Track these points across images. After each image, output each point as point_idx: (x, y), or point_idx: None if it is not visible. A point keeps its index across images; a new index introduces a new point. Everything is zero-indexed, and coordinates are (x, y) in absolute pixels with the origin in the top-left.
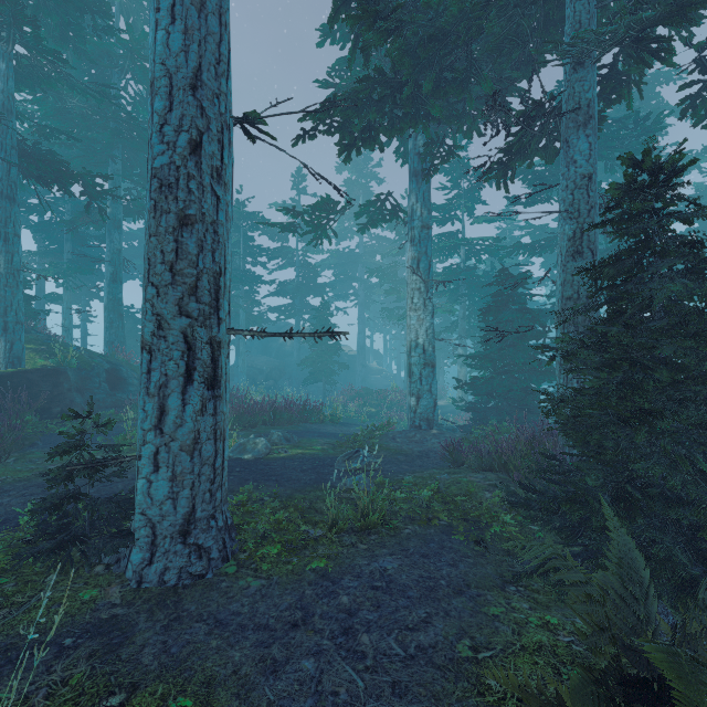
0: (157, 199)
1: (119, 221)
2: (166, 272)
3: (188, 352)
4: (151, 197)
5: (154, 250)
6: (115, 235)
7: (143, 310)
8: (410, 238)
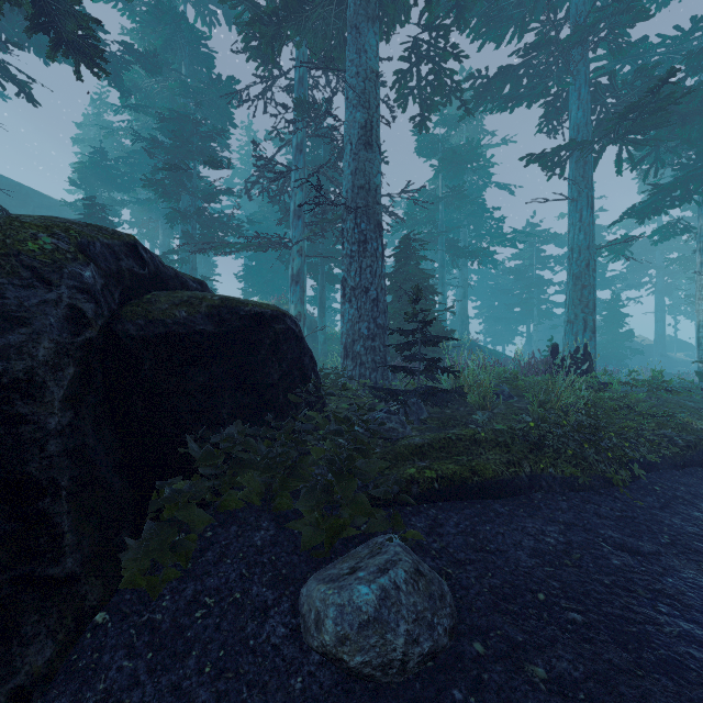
0: (574, 282)
1: (466, 261)
2: (577, 301)
3: (584, 323)
4: (573, 281)
5: (574, 296)
6: (464, 270)
7: (569, 312)
8: (698, 249)
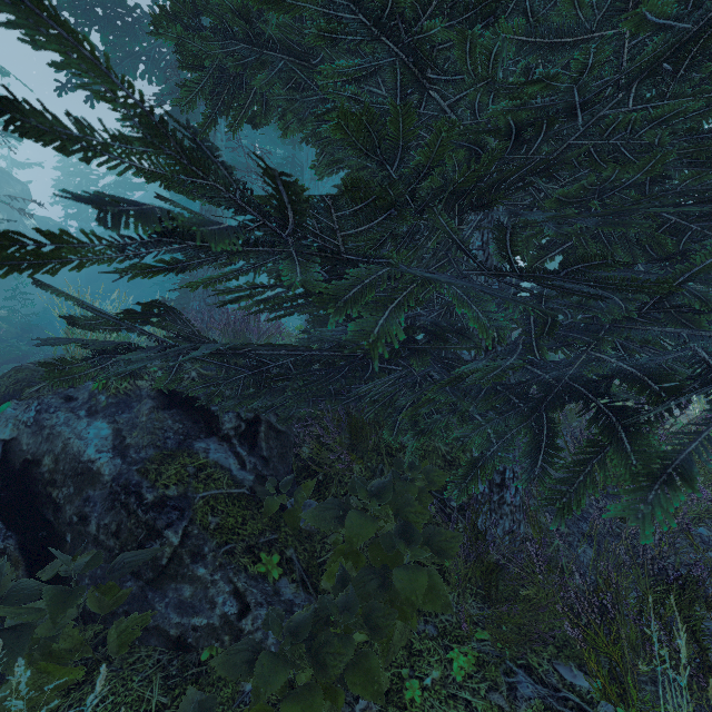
0: None
1: None
2: None
3: None
4: None
5: None
6: None
7: None
8: None
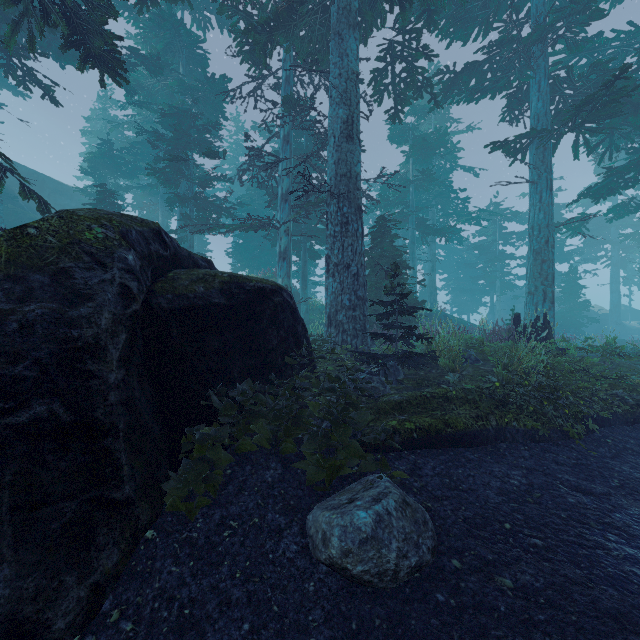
0: (535, 257)
1: (434, 238)
2: (537, 275)
3: (544, 294)
4: (533, 257)
5: (534, 270)
6: (433, 246)
7: (530, 285)
8: None
